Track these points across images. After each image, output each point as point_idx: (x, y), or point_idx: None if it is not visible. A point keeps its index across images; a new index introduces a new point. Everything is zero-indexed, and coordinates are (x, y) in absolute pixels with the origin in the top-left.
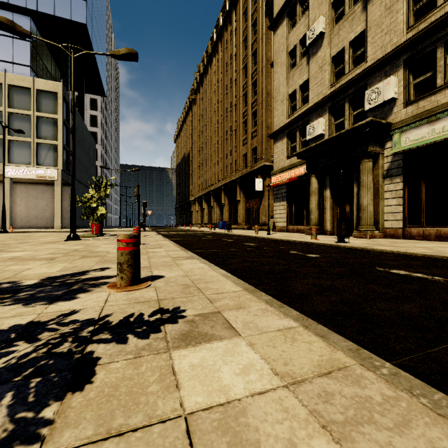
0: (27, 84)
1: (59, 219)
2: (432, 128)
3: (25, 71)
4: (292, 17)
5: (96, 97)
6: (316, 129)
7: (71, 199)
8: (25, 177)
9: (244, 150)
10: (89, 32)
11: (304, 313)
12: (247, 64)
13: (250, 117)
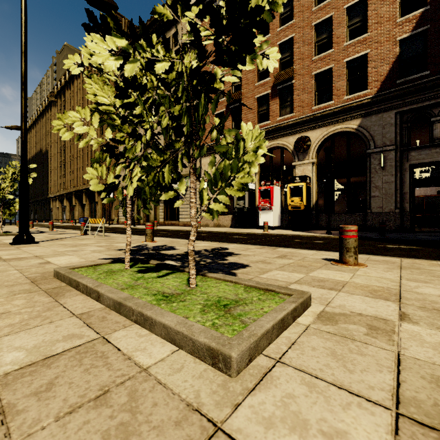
0: None
1: None
2: None
3: None
4: None
5: None
6: None
7: None
8: None
9: None
10: None
11: None
12: None
13: None
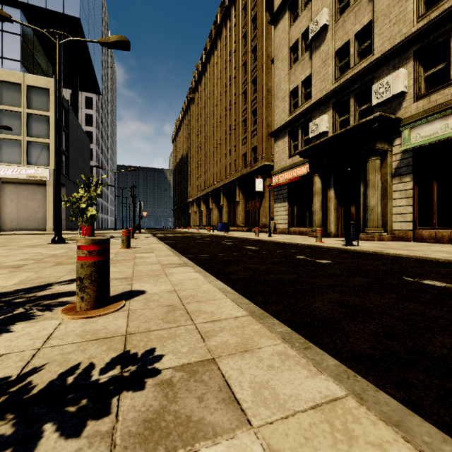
0: (17, 79)
1: (50, 221)
2: (446, 123)
3: (15, 66)
4: (293, 10)
5: (92, 96)
6: (319, 126)
7: (55, 199)
8: (15, 177)
9: (244, 149)
10: (82, 27)
11: (341, 358)
12: (247, 61)
13: (250, 116)
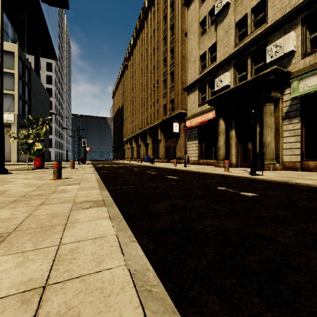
0: None
1: (15, 154)
2: None
3: None
4: None
5: (51, 62)
6: (223, 81)
7: None
8: None
9: (164, 101)
10: (41, 6)
11: None
12: (166, 35)
13: (169, 76)
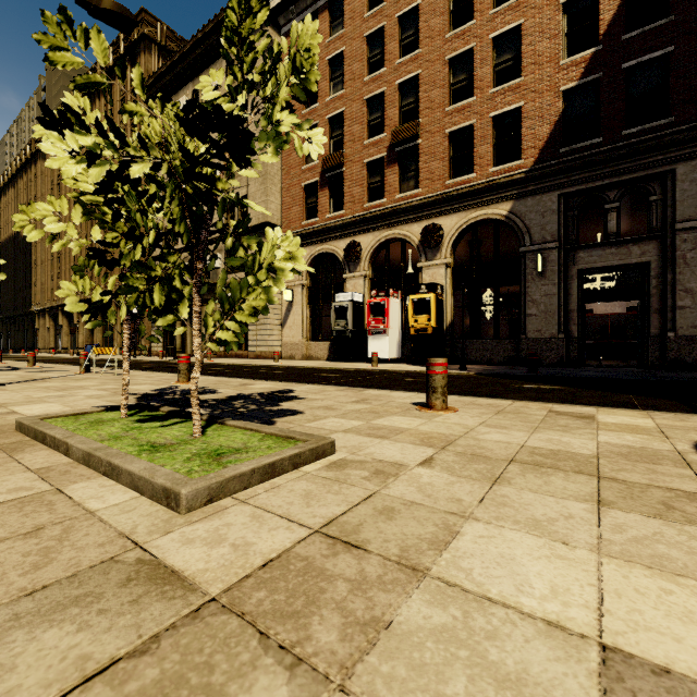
0: None
1: None
2: None
3: None
4: None
5: None
6: None
7: None
8: None
9: None
10: None
11: None
12: None
13: None
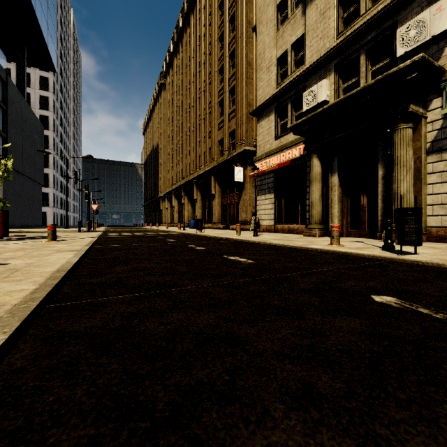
0: None
1: None
2: None
3: None
4: None
5: (48, 75)
6: (317, 95)
7: None
8: None
9: (220, 134)
10: None
11: None
12: (223, 32)
13: (228, 95)
